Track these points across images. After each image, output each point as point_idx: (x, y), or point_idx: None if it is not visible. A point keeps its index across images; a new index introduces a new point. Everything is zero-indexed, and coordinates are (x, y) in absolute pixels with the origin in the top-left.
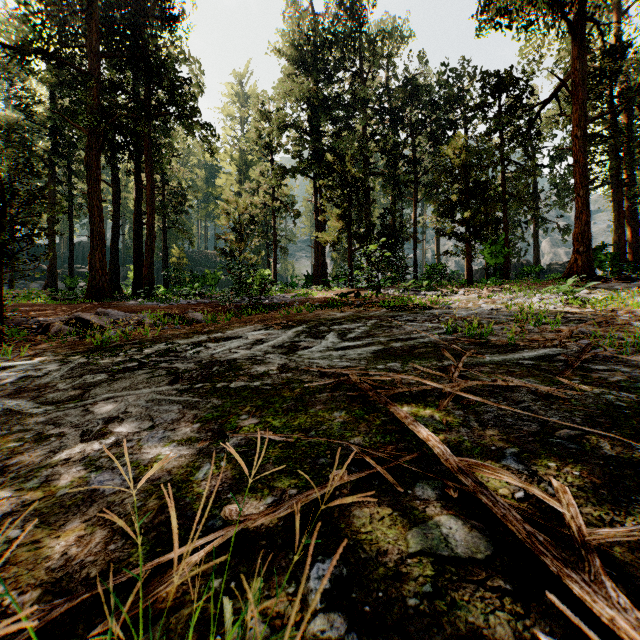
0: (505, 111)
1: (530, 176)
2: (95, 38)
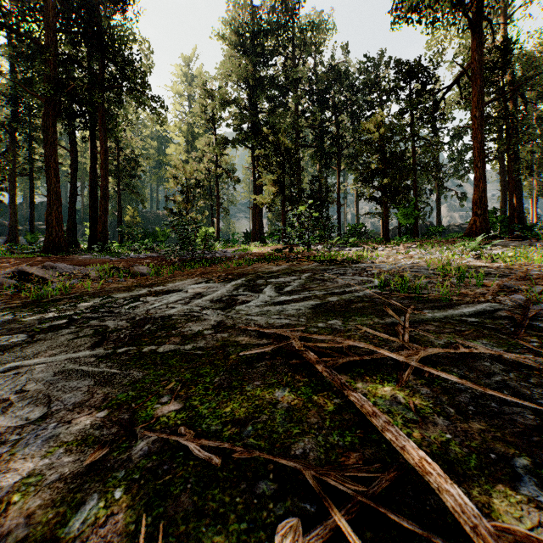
0: (416, 94)
1: (436, 150)
2: (52, 14)
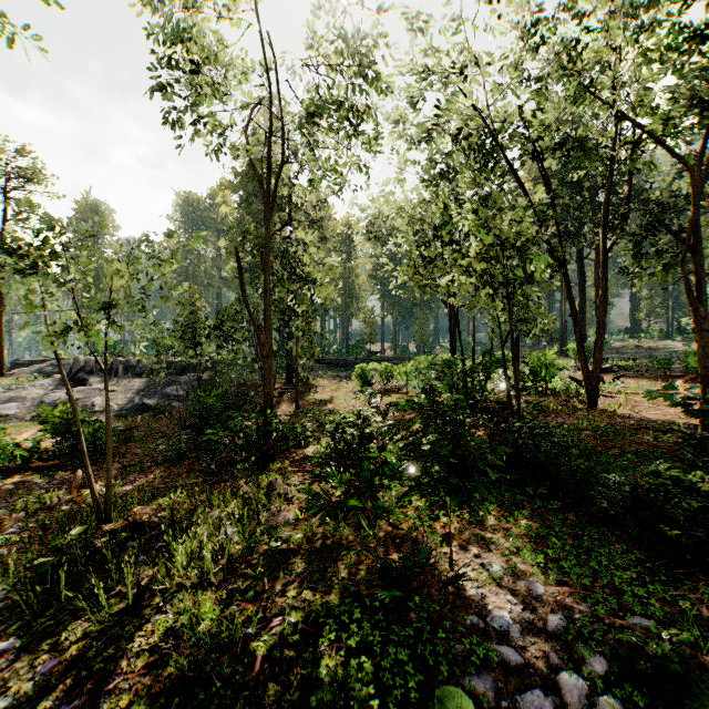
0: None
1: None
2: None
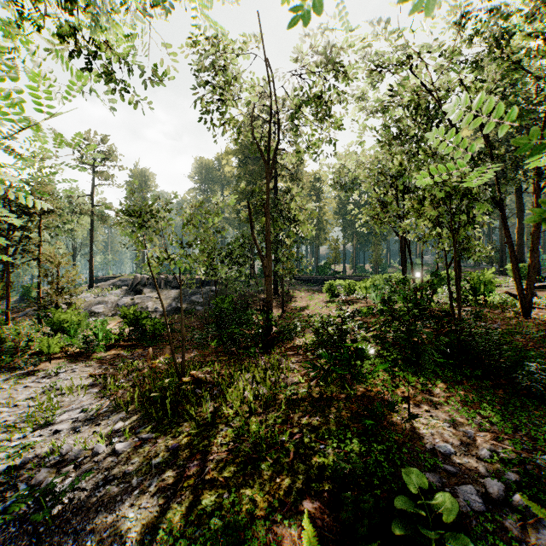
0: None
1: None
2: None
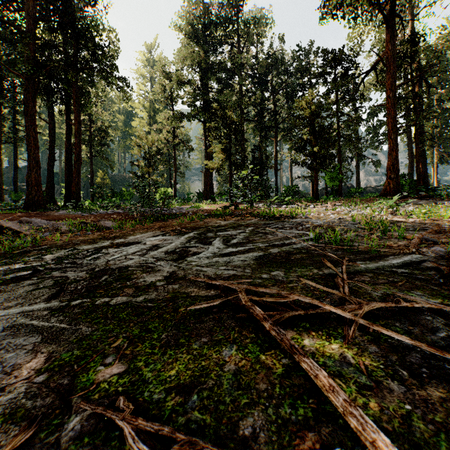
0: (340, 77)
1: (357, 124)
2: (32, 5)
